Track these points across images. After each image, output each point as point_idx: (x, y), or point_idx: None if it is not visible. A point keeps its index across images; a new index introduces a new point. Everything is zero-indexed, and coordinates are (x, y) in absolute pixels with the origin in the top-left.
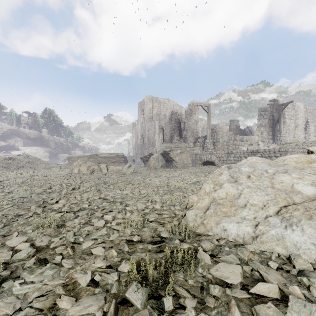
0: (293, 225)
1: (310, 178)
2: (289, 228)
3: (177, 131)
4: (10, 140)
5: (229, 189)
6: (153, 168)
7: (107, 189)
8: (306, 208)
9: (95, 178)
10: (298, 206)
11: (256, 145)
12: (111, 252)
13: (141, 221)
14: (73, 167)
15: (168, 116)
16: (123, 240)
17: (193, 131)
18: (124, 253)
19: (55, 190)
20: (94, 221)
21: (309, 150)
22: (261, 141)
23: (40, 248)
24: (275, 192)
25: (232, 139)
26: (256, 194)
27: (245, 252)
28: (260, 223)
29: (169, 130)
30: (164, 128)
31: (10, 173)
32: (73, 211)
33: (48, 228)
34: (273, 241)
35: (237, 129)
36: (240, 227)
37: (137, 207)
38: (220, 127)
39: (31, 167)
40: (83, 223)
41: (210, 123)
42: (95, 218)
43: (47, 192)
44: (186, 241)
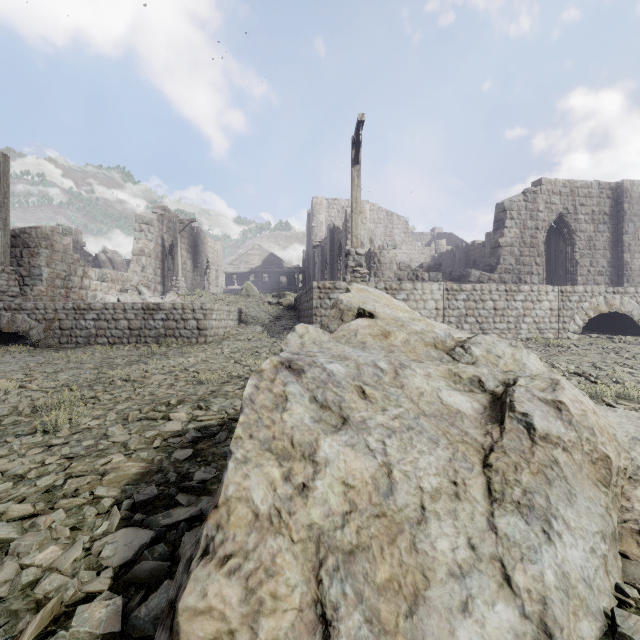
0: (551, 521)
1: (436, 372)
2: (553, 535)
3: None
4: None
5: (351, 462)
6: None
7: None
8: (521, 455)
9: None
10: (509, 454)
11: (135, 294)
12: None
13: None
14: None
15: None
16: None
17: None
18: None
19: None
20: None
21: (367, 311)
22: (144, 287)
23: None
24: (440, 428)
25: (80, 275)
26: (417, 450)
27: None
28: (507, 562)
29: None
30: None
31: None
32: None
33: None
34: (568, 610)
35: (77, 252)
36: (488, 628)
37: None
38: (44, 234)
39: None
40: None
41: (8, 214)
42: None
43: None
44: None
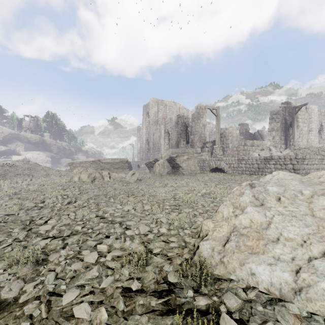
0: None
1: None
2: None
3: (183, 135)
4: (10, 145)
5: (255, 215)
6: (158, 174)
7: (106, 203)
8: None
9: (95, 188)
10: None
11: (267, 151)
12: (100, 312)
13: (143, 256)
14: (73, 174)
15: (174, 120)
16: (119, 288)
17: (201, 136)
18: (117, 314)
19: (48, 205)
20: (85, 253)
21: None
22: (273, 147)
23: (5, 304)
24: (318, 223)
25: (243, 145)
26: (290, 224)
27: (288, 318)
28: (303, 269)
29: (175, 134)
30: (170, 132)
31: (4, 182)
32: (62, 235)
33: (24, 267)
34: None
35: (246, 133)
36: (274, 272)
37: (138, 231)
38: (230, 131)
39: (29, 174)
40: (71, 257)
41: (219, 127)
42: (87, 249)
43: (38, 207)
44: (203, 292)
